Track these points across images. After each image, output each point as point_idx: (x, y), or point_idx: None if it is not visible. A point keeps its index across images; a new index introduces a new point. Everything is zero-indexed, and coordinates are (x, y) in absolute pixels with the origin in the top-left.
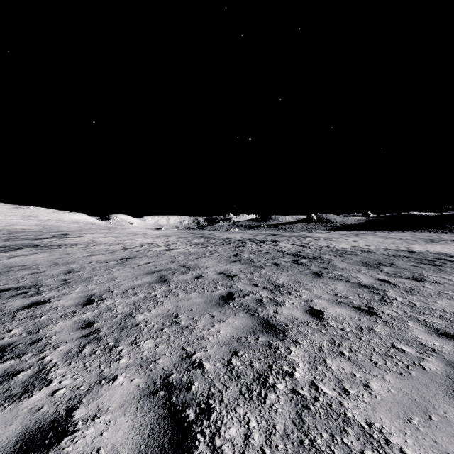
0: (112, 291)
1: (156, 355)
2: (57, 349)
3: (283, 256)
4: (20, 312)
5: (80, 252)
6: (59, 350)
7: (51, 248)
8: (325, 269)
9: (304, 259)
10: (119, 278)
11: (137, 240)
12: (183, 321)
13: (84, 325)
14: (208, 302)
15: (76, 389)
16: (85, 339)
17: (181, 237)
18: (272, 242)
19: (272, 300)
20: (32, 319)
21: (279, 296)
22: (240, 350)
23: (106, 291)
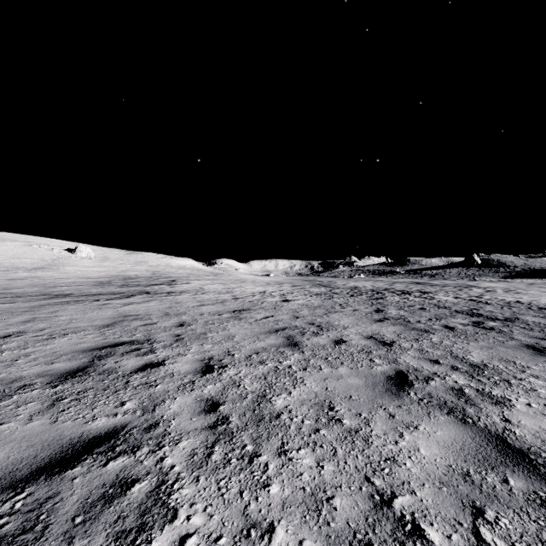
0: (232, 355)
1: (325, 487)
2: (178, 445)
3: (452, 315)
4: (134, 376)
5: (190, 301)
6: (182, 448)
7: (161, 296)
8: (545, 340)
9: (492, 321)
10: (237, 336)
11: (247, 288)
12: (346, 419)
13: (207, 407)
14: (372, 386)
15: (214, 541)
16: (212, 432)
17: (296, 286)
18: (421, 294)
19: (482, 393)
20: (146, 388)
21: (492, 387)
22: (485, 506)
23: (225, 355)
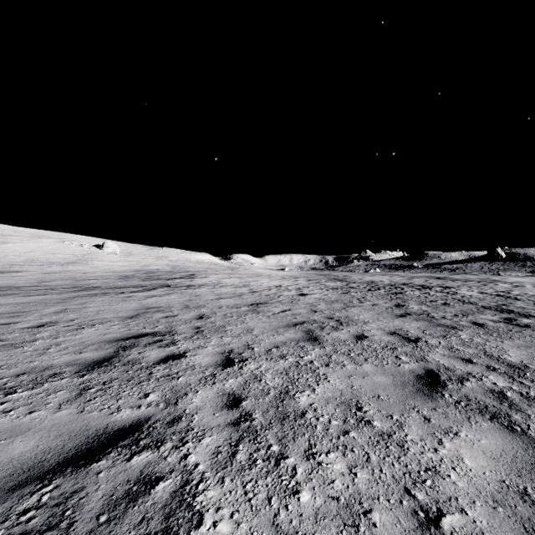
0: (252, 349)
1: (361, 498)
2: (201, 442)
3: (479, 311)
4: (157, 368)
5: (208, 294)
6: (205, 445)
7: (181, 289)
8: None
9: (525, 318)
10: (256, 330)
11: (263, 282)
12: (376, 420)
13: (229, 402)
14: (401, 385)
15: None
16: (235, 429)
17: (312, 280)
18: (443, 289)
19: (527, 397)
20: (169, 380)
21: None
22: None
23: (245, 348)
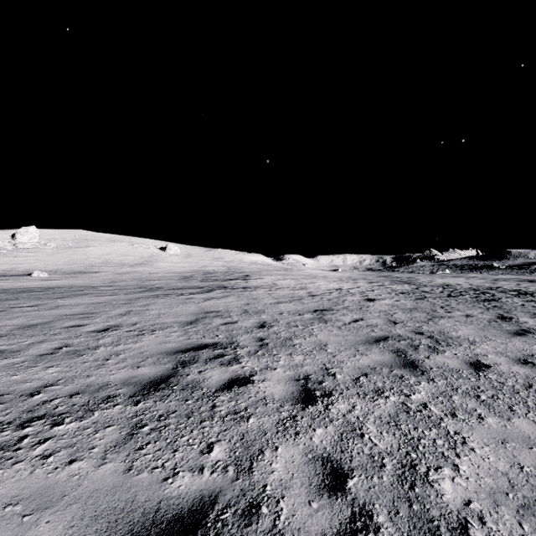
0: (334, 376)
1: None
2: None
3: None
4: (220, 397)
5: (265, 297)
6: None
7: (238, 291)
8: None
9: None
10: (329, 346)
11: (320, 284)
12: None
13: (327, 478)
14: None
15: None
16: None
17: (373, 282)
18: None
19: None
20: (236, 422)
21: None
22: None
23: (323, 374)
